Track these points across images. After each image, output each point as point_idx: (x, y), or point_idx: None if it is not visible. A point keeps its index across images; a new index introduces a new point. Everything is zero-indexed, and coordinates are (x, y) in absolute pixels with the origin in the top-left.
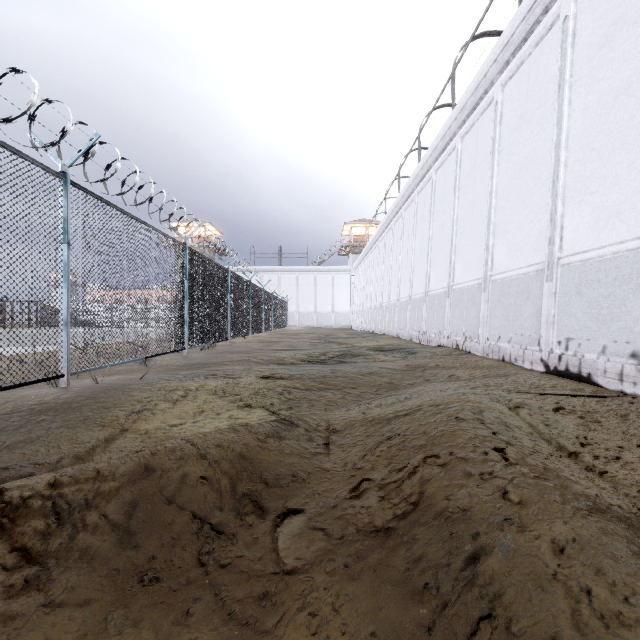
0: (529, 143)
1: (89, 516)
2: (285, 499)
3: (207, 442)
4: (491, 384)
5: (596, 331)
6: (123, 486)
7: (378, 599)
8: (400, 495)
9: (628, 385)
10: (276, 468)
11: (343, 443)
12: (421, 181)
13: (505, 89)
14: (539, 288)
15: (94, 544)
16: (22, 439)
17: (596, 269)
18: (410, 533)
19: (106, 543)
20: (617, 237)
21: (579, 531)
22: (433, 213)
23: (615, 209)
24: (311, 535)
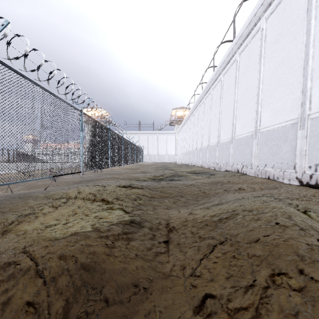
0: (285, 48)
1: None
2: None
3: (50, 254)
4: (273, 193)
5: None
6: None
7: None
8: None
9: None
10: (119, 279)
11: (180, 243)
12: (215, 82)
13: (268, 21)
14: (294, 134)
15: None
16: None
17: None
18: None
19: None
20: None
21: None
22: (222, 98)
23: None
24: None
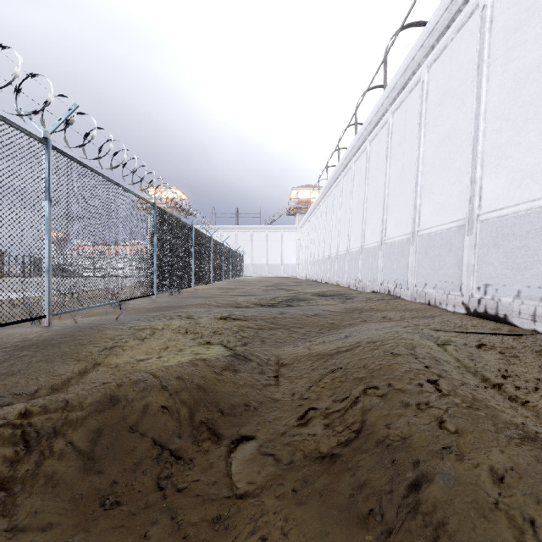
0: (451, 116)
1: (56, 444)
2: (239, 426)
3: (168, 375)
4: (420, 324)
5: (511, 278)
6: (89, 415)
7: (325, 524)
8: (343, 423)
9: (540, 325)
10: (231, 398)
11: (291, 376)
12: (357, 151)
13: (430, 70)
14: (461, 241)
15: (59, 470)
16: (4, 372)
17: (511, 224)
18: (354, 460)
19: (71, 469)
20: (530, 196)
21: (516, 460)
22: (368, 178)
23: (528, 171)
24: (262, 460)
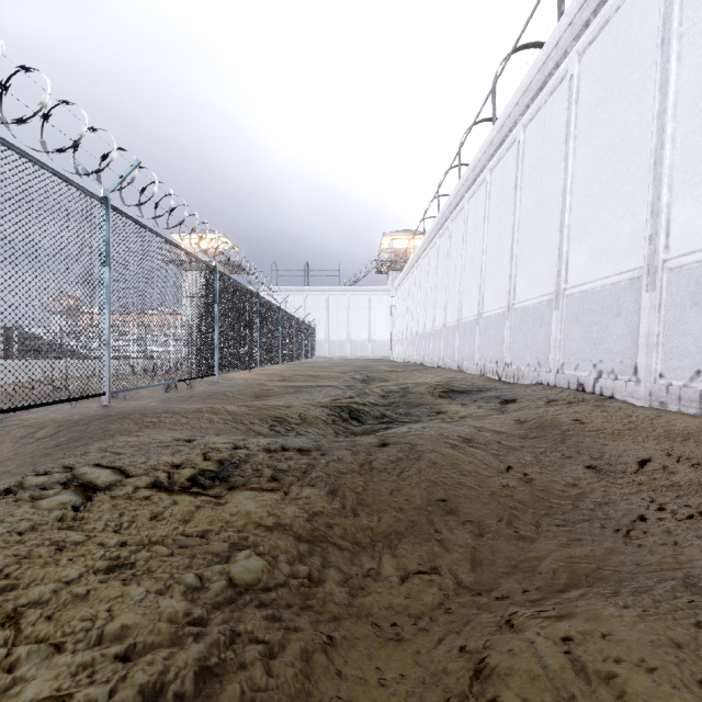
0: None
1: None
2: None
3: None
4: None
5: None
6: None
7: None
8: None
9: None
10: None
11: None
12: (497, 150)
13: None
14: None
15: None
16: None
17: None
18: None
19: None
20: None
21: None
22: (520, 189)
23: None
24: None
